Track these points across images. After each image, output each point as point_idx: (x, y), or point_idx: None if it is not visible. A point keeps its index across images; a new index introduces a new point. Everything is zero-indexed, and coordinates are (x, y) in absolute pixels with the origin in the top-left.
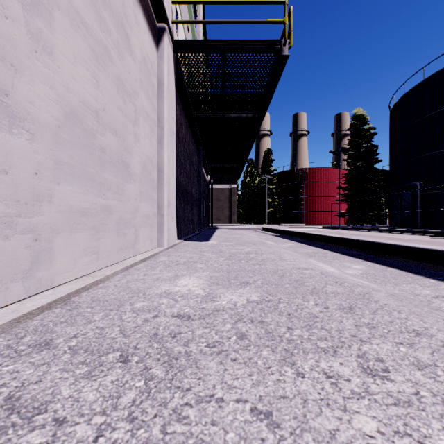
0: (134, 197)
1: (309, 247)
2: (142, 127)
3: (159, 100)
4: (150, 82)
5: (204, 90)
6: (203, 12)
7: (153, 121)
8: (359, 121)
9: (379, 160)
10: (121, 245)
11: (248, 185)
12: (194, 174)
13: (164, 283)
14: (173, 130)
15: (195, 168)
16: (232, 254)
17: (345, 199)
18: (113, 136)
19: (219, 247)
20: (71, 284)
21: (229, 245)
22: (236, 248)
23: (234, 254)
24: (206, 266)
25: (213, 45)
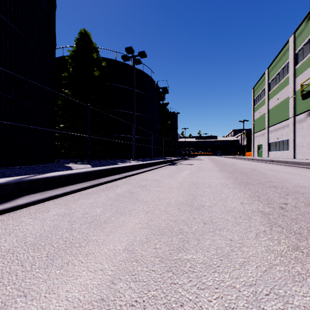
0: None
1: None
2: None
3: None
4: None
5: None
6: None
7: None
8: None
9: None
10: None
11: None
12: None
13: None
14: None
15: None
16: None
17: None
18: None
19: None
20: None
21: None
22: None
23: None
24: None
25: None
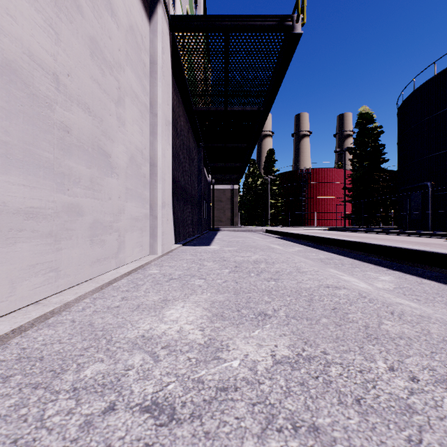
0: (118, 194)
1: (320, 252)
2: (129, 110)
3: (152, 83)
4: (141, 59)
5: (205, 86)
6: (204, 2)
7: (144, 105)
8: (365, 119)
9: (386, 160)
10: (96, 256)
11: (250, 186)
12: (194, 173)
13: (146, 315)
14: (169, 119)
15: (196, 167)
16: (238, 264)
17: (350, 200)
18: (84, 113)
19: (222, 253)
20: (1, 321)
21: (233, 251)
22: (242, 254)
23: (240, 263)
24: (206, 282)
25: (215, 22)
